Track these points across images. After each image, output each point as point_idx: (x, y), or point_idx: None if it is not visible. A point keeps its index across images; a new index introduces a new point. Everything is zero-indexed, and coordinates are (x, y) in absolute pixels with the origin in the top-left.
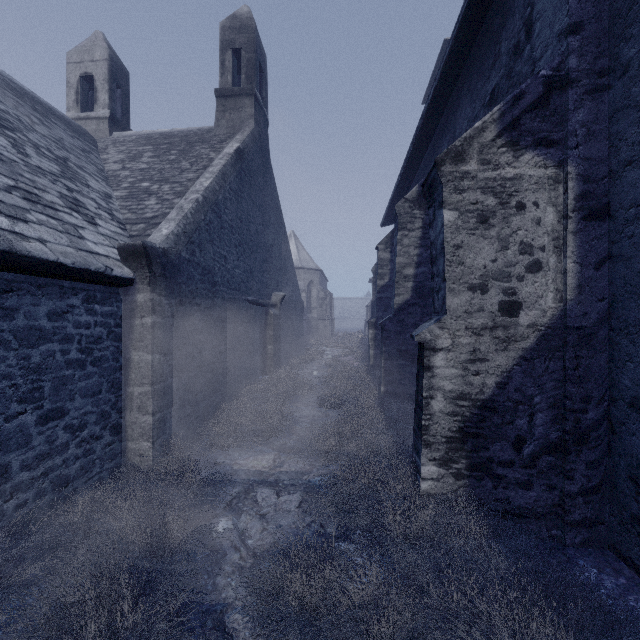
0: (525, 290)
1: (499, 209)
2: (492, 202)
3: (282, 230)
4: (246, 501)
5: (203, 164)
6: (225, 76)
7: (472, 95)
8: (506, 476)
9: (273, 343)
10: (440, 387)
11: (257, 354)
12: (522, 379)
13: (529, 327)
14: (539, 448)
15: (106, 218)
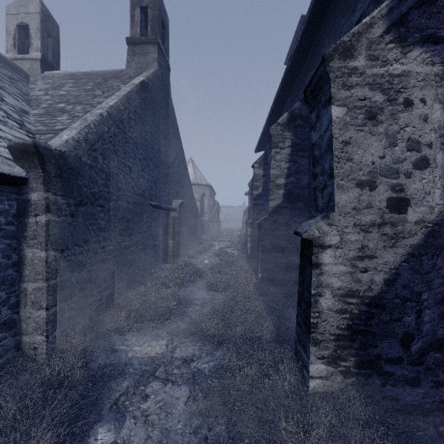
0: (413, 186)
1: (387, 105)
2: (380, 98)
3: (181, 152)
4: (134, 398)
5: (113, 92)
6: (134, 28)
7: (336, 31)
8: (394, 373)
9: (173, 239)
10: (328, 284)
11: (160, 247)
12: (410, 276)
13: (417, 224)
14: (427, 345)
15: (13, 126)
